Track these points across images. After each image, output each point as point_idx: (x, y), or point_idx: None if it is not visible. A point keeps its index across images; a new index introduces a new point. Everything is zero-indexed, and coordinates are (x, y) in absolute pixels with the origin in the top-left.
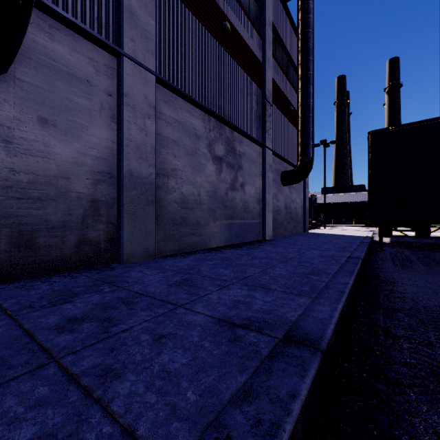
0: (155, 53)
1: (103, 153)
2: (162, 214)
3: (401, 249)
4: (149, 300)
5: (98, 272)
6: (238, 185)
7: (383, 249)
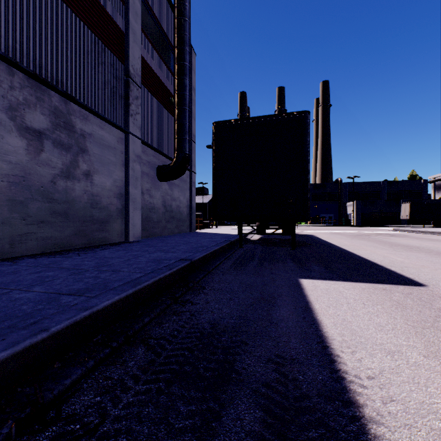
0: None
1: None
2: None
3: (258, 246)
4: None
5: None
6: (79, 173)
7: (243, 247)
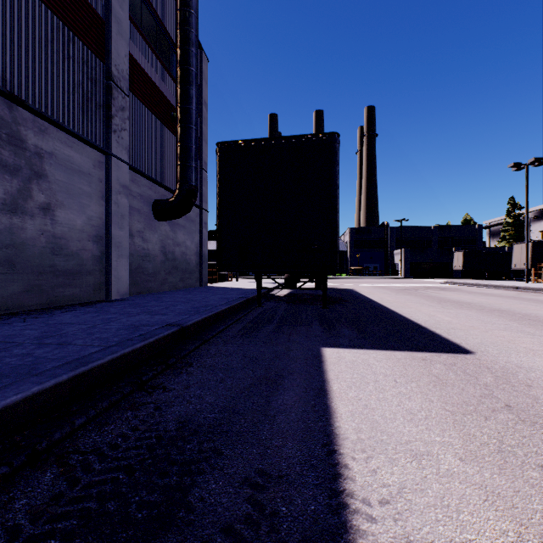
0: None
1: None
2: None
3: (283, 304)
4: None
5: None
6: (32, 207)
7: (263, 305)
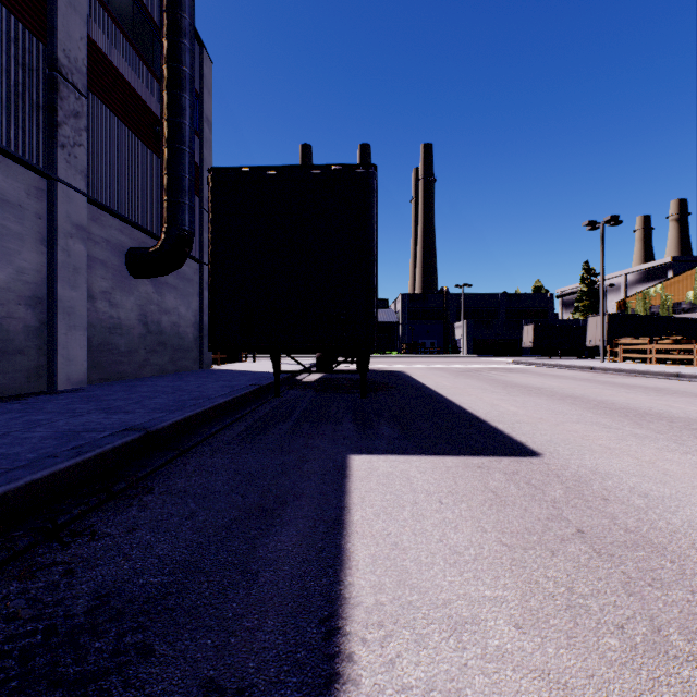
0: None
1: None
2: None
3: (309, 393)
4: None
5: None
6: None
7: (283, 395)
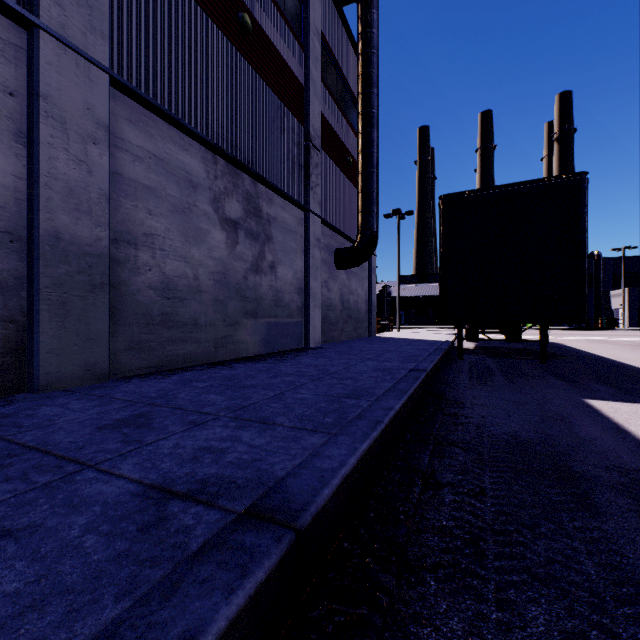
0: (109, 37)
1: None
2: (125, 307)
3: (485, 357)
4: (36, 460)
5: None
6: (265, 266)
7: (463, 358)
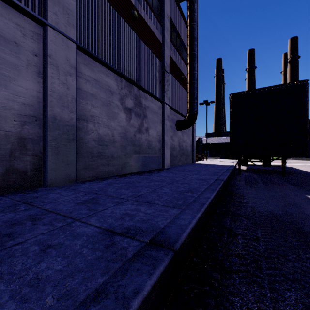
0: (76, 27)
1: (30, 100)
2: (82, 149)
3: (252, 174)
4: (54, 216)
5: (22, 195)
6: (143, 129)
7: (241, 174)
